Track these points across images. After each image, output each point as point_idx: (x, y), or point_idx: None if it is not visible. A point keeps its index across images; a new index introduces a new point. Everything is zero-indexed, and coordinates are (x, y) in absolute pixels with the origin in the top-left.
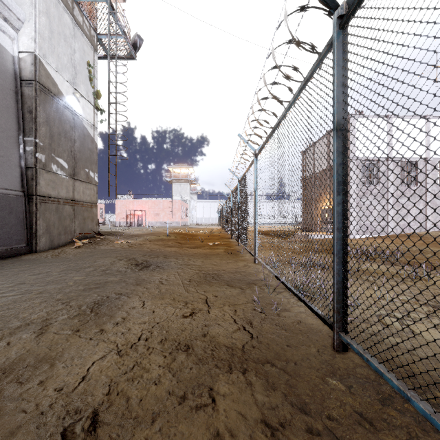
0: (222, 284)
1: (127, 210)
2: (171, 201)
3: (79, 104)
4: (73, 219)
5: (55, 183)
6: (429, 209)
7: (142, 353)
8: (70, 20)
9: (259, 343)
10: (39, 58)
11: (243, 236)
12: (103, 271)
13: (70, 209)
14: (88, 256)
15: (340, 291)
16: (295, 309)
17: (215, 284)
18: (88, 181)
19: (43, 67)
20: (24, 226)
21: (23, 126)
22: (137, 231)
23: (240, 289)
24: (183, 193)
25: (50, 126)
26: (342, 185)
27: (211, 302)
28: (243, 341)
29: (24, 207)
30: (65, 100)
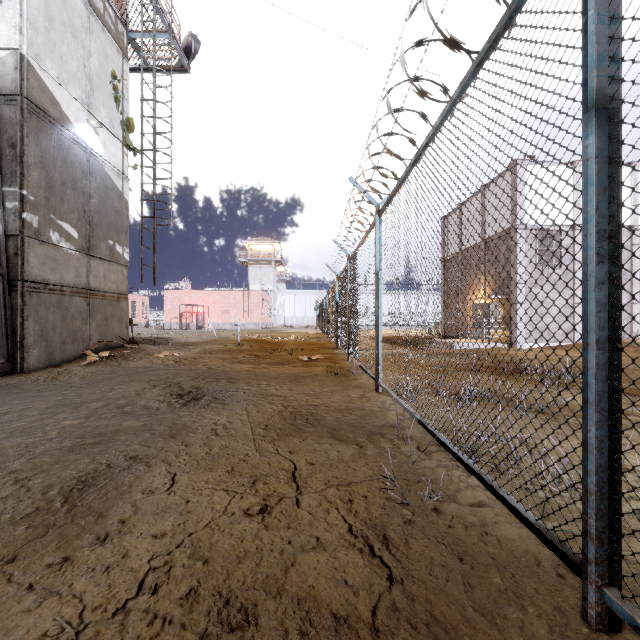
0: (323, 436)
1: (181, 305)
2: (247, 293)
3: (98, 138)
4: (87, 319)
5: (56, 261)
6: (636, 303)
7: (135, 638)
8: (82, 4)
9: (409, 600)
10: (28, 60)
11: (355, 345)
12: (119, 409)
13: (82, 303)
14: (104, 379)
15: (604, 490)
16: (467, 497)
17: (311, 435)
18: (113, 260)
19: (35, 75)
20: (2, 330)
21: (0, 168)
22: (194, 337)
23: (356, 447)
24: (264, 280)
25: (47, 171)
26: (609, 239)
27: (302, 479)
28: (372, 593)
29: (2, 300)
30: (74, 129)
